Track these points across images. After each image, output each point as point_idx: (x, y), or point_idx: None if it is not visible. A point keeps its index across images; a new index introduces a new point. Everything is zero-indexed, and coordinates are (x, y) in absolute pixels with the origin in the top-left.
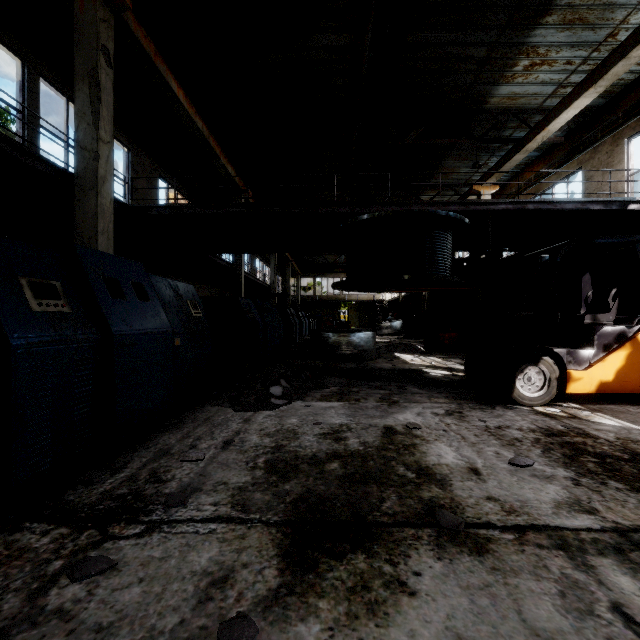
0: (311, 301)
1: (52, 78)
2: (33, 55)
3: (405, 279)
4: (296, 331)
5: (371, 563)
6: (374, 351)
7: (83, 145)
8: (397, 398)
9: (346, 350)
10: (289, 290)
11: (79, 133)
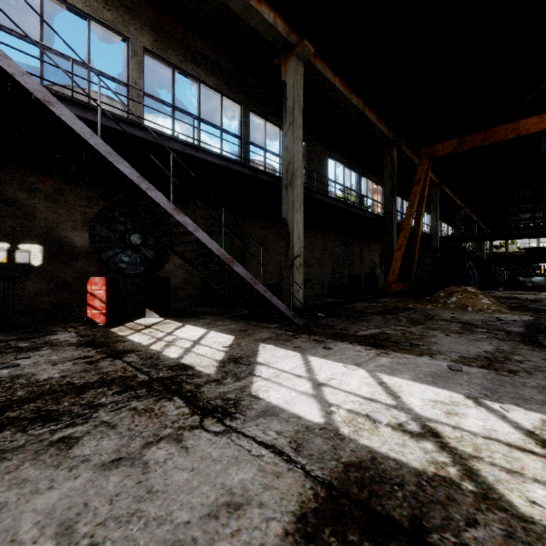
0: (503, 257)
1: (405, 198)
2: (403, 195)
3: (541, 262)
4: (496, 278)
5: (522, 295)
6: (545, 285)
7: (433, 227)
8: (541, 292)
9: (528, 284)
10: (483, 251)
11: (432, 224)
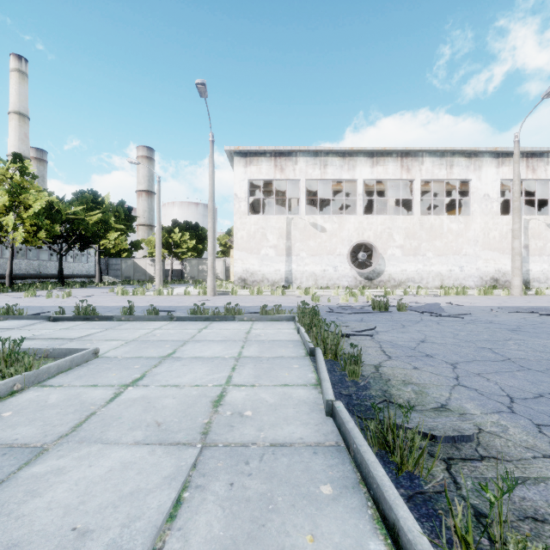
0: None
1: None
2: None
3: None
4: None
5: None
6: None
7: None
8: None
9: None
10: None
11: None
